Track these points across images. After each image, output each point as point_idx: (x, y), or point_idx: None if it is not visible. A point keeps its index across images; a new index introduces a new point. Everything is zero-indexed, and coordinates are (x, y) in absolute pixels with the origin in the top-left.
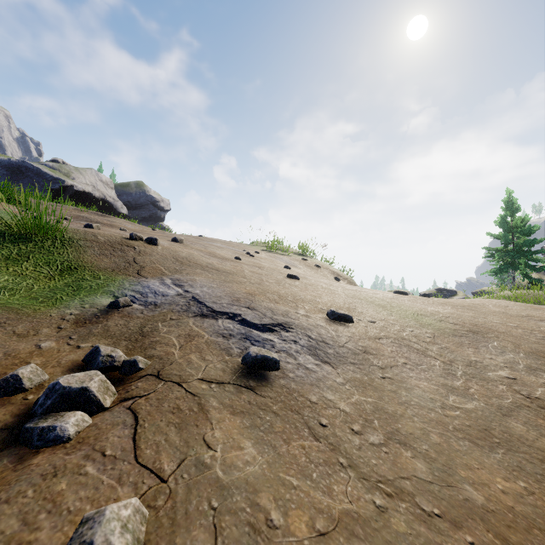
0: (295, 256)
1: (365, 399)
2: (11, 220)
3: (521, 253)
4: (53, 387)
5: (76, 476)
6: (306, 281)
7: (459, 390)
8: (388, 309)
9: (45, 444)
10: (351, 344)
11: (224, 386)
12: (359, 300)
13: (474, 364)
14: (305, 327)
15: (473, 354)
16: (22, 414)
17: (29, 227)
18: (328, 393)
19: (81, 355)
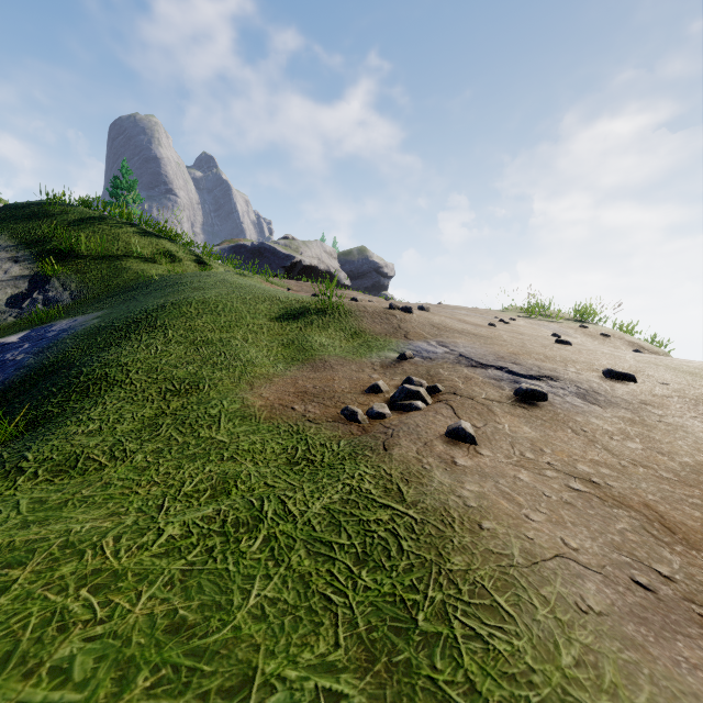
0: (567, 323)
1: (631, 428)
2: (307, 298)
3: None
4: (402, 389)
5: (435, 418)
6: (580, 347)
7: None
8: (698, 376)
9: (410, 409)
10: (627, 397)
11: (502, 404)
12: (655, 365)
13: None
14: (574, 380)
15: None
16: (387, 401)
17: (323, 303)
18: (592, 419)
19: (398, 382)
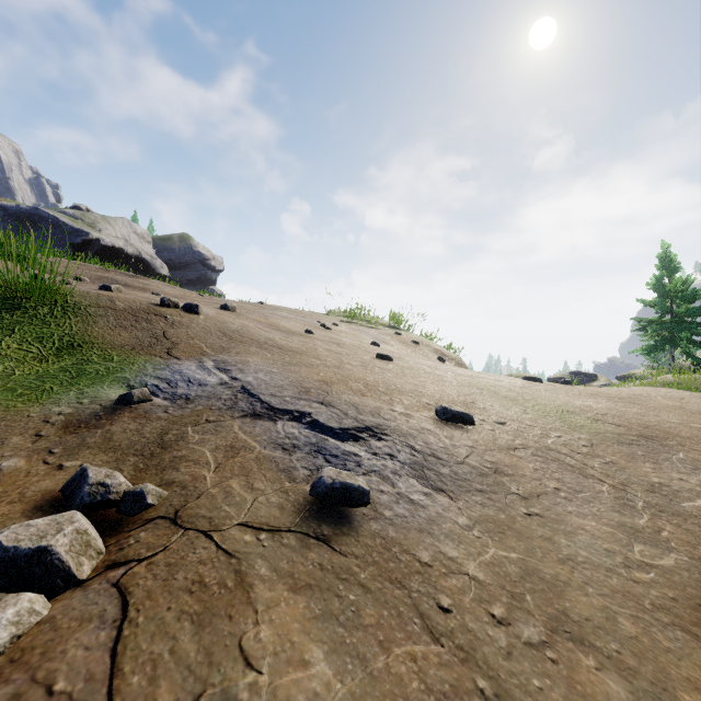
0: (385, 329)
1: (506, 555)
2: None
3: (683, 325)
4: None
5: None
6: (402, 363)
7: (645, 534)
8: (521, 403)
9: None
10: (474, 459)
11: (281, 536)
12: (478, 390)
13: (658, 488)
14: (405, 432)
15: (653, 473)
16: None
17: (18, 289)
18: (447, 546)
19: (60, 481)
